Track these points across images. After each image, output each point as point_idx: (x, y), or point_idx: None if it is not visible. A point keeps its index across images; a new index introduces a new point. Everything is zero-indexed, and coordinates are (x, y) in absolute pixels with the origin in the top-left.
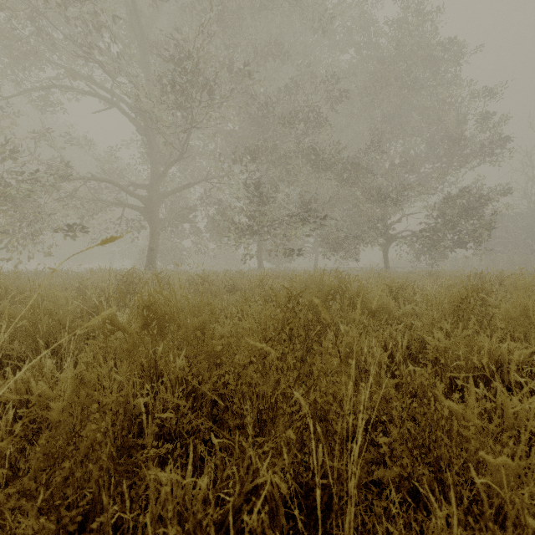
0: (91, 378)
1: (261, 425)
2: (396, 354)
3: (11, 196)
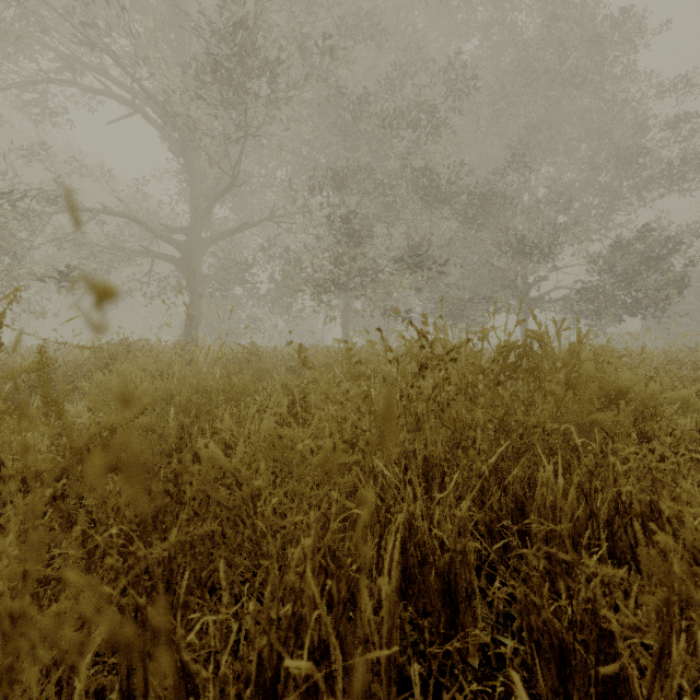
0: None
1: None
2: None
3: None
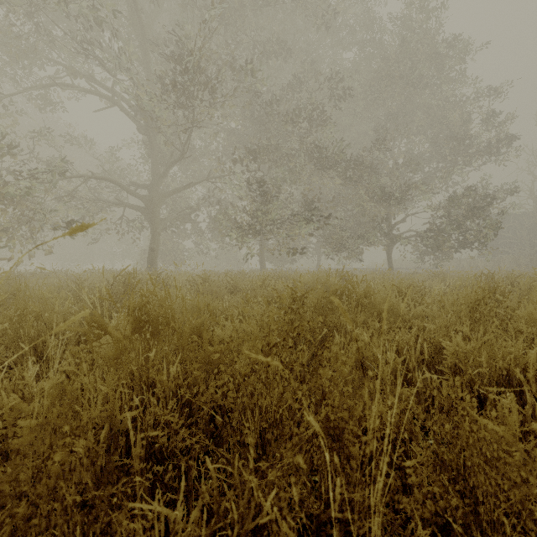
0: (74, 388)
1: (264, 441)
2: (410, 359)
3: (9, 196)
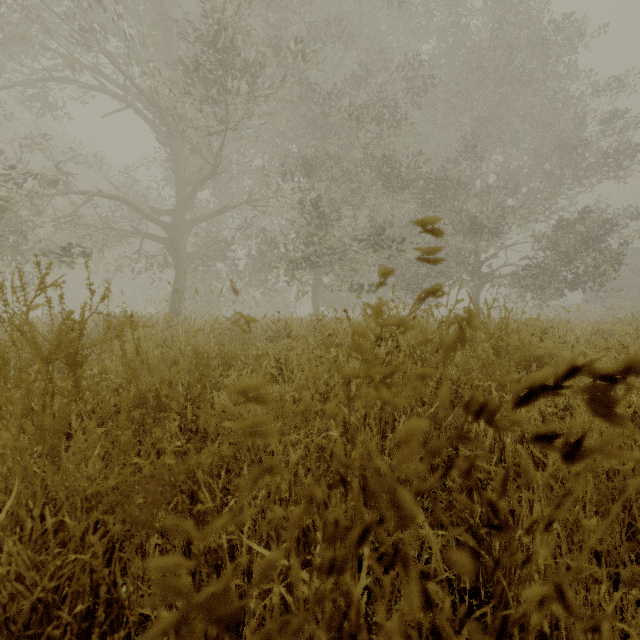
0: None
1: None
2: None
3: None
